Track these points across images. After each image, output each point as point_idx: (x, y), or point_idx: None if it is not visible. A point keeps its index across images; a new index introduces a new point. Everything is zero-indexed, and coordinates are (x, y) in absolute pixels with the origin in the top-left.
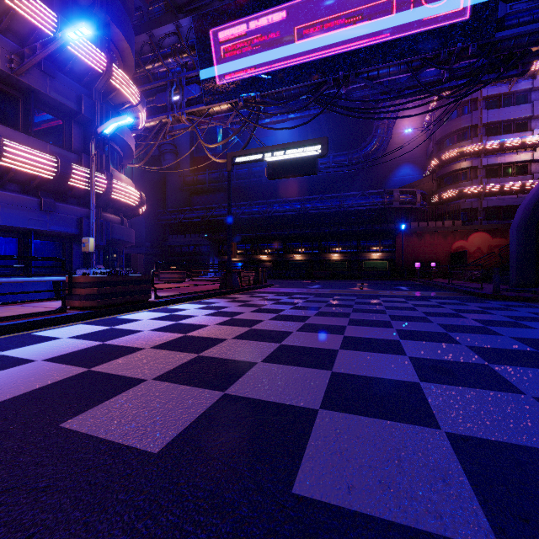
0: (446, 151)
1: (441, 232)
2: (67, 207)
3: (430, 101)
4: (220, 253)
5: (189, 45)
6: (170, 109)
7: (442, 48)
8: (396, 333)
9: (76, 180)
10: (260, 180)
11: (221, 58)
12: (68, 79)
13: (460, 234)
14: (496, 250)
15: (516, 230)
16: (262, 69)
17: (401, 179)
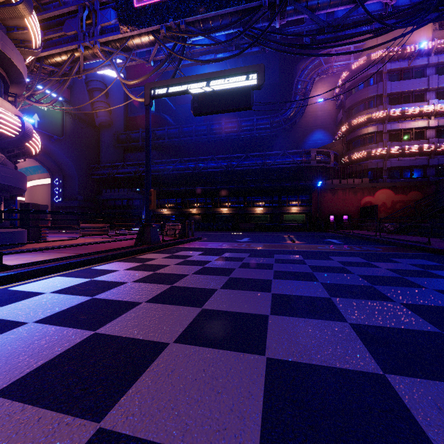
0: (355, 117)
1: (352, 189)
2: None
3: (375, 35)
4: None
5: None
6: (81, 38)
7: None
8: None
9: None
10: (190, 140)
11: None
12: None
13: (368, 191)
14: (398, 205)
15: None
16: None
17: (314, 143)
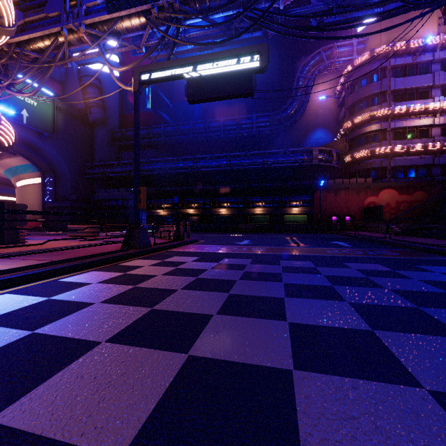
0: (358, 115)
1: (355, 189)
2: None
3: (390, 15)
4: (148, 207)
5: None
6: (65, 20)
7: None
8: None
9: None
10: (188, 138)
11: None
12: None
13: (371, 190)
14: (403, 205)
15: None
16: None
17: (315, 142)
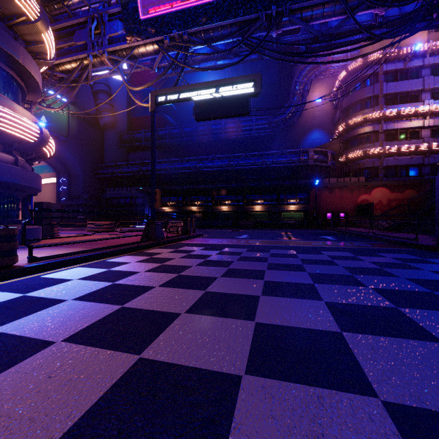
0: (352, 117)
1: (349, 187)
2: None
3: (365, 44)
4: None
5: None
6: (90, 47)
7: None
8: None
9: None
10: (191, 139)
11: None
12: None
13: (364, 189)
14: (394, 203)
15: None
16: (189, 2)
17: (312, 142)
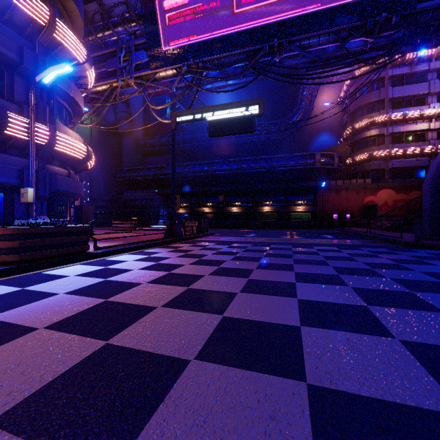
0: (359, 121)
1: (355, 189)
2: (6, 157)
3: (356, 68)
4: (168, 206)
5: (137, 14)
6: (120, 73)
7: (368, 18)
8: (355, 293)
9: (13, 129)
10: (203, 144)
11: (166, 25)
12: (7, 28)
13: (370, 190)
14: (400, 204)
15: (430, 185)
16: (204, 36)
17: (320, 145)
